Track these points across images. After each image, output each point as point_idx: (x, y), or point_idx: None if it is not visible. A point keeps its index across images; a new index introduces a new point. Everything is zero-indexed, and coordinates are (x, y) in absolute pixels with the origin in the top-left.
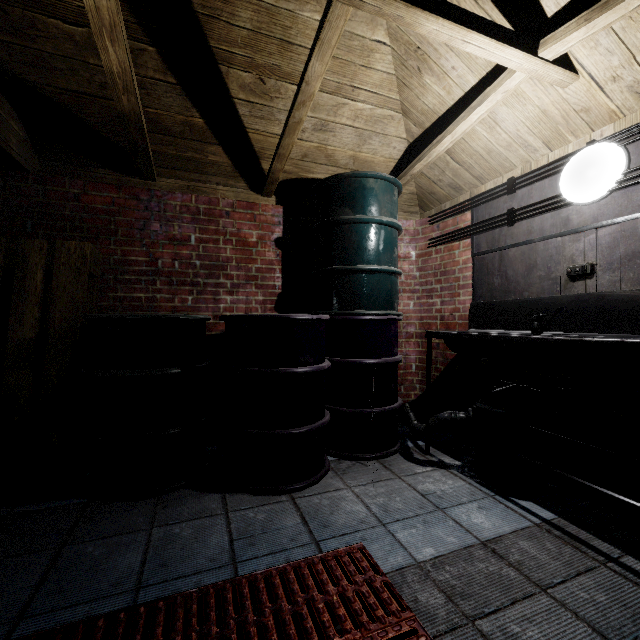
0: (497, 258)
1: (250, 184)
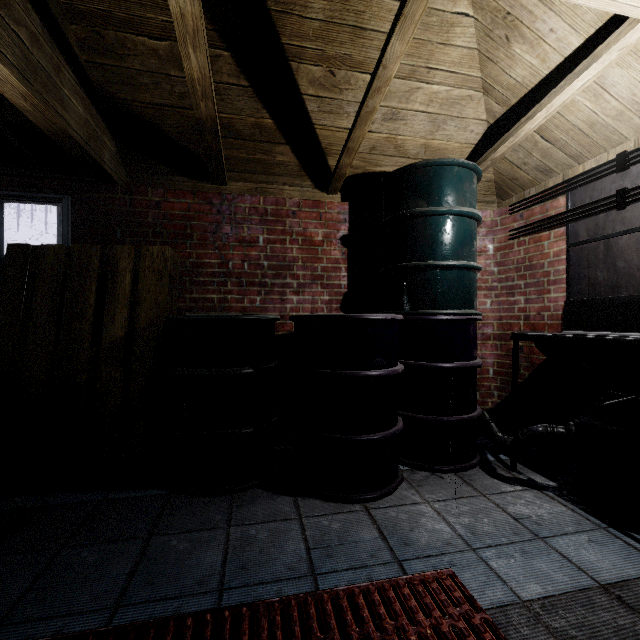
0: (602, 248)
1: (315, 182)
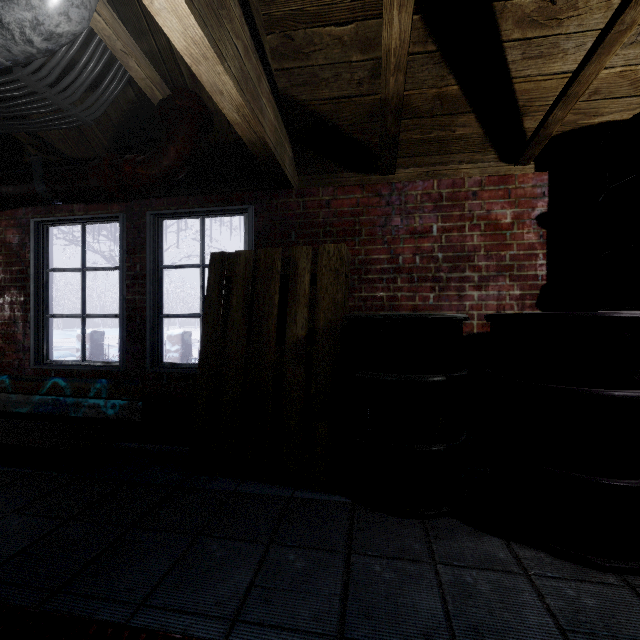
0: None
1: (501, 153)
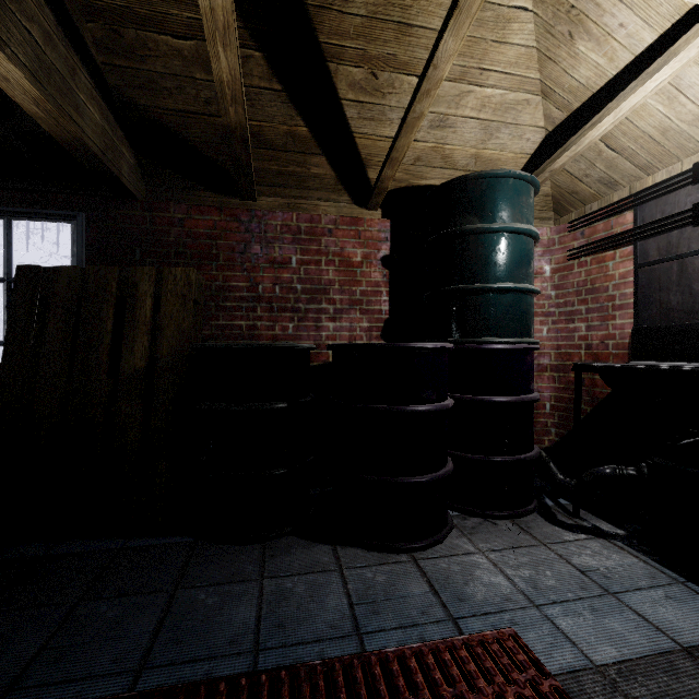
0: (675, 269)
1: (354, 197)
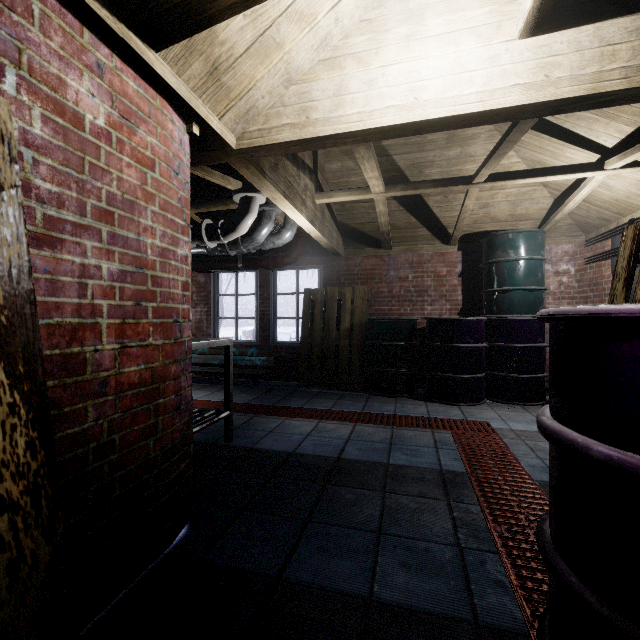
0: None
1: (442, 241)
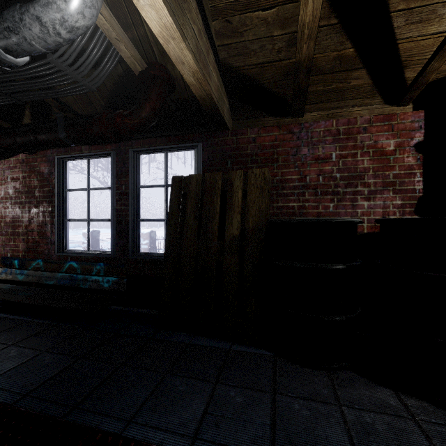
0: None
1: (386, 98)
